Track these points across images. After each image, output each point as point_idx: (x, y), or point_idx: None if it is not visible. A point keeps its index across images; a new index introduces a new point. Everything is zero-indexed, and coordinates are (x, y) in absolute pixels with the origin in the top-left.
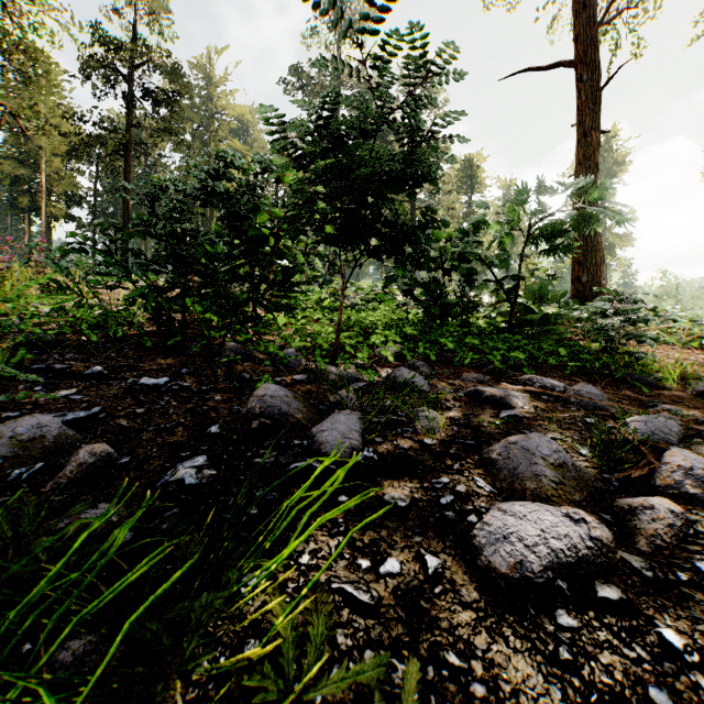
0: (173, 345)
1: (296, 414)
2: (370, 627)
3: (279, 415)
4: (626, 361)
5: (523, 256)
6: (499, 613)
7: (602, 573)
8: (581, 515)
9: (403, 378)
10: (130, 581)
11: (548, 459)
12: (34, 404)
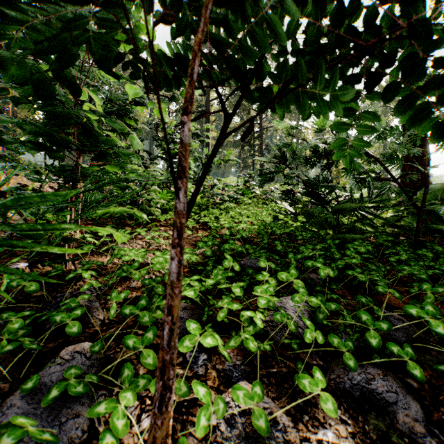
0: None
1: None
2: None
3: None
4: None
5: (423, 150)
6: None
7: None
8: None
9: None
10: None
11: None
12: None
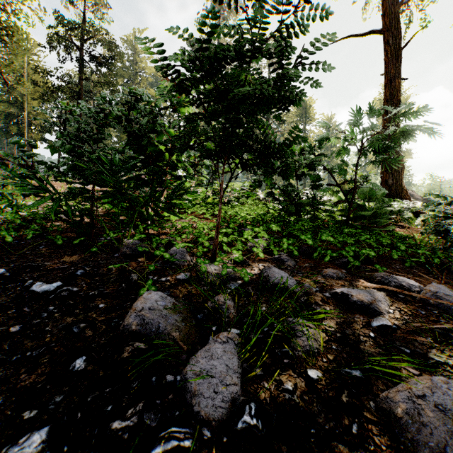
0: (83, 241)
1: (172, 332)
2: None
3: (155, 334)
4: None
5: (357, 167)
6: None
7: None
8: None
9: (274, 279)
10: None
11: None
12: None
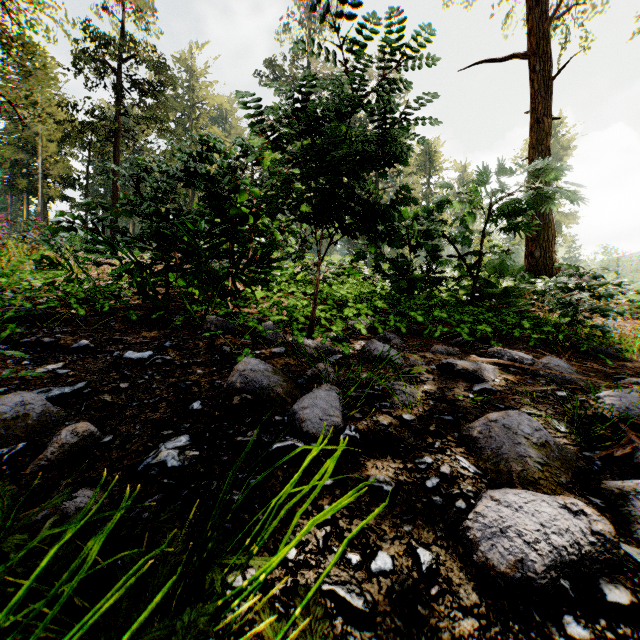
0: (157, 318)
1: (276, 388)
2: (366, 639)
3: (260, 390)
4: (587, 333)
5: (484, 234)
6: (503, 619)
7: (605, 571)
8: (579, 506)
9: (377, 352)
10: (102, 610)
11: (530, 438)
12: (21, 379)
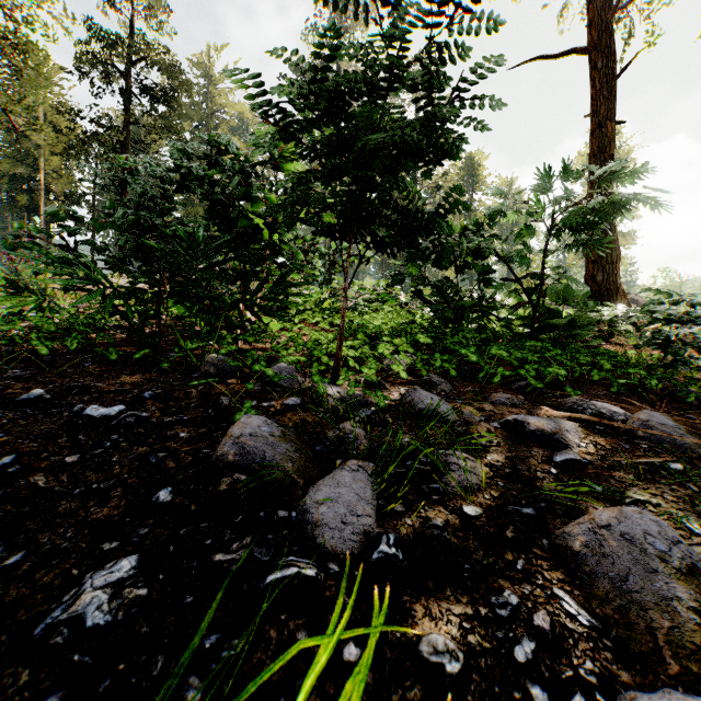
0: (145, 357)
1: (283, 463)
2: None
3: (261, 465)
4: (684, 376)
5: (545, 253)
6: None
7: None
8: None
9: (421, 404)
10: None
11: (669, 560)
12: None
